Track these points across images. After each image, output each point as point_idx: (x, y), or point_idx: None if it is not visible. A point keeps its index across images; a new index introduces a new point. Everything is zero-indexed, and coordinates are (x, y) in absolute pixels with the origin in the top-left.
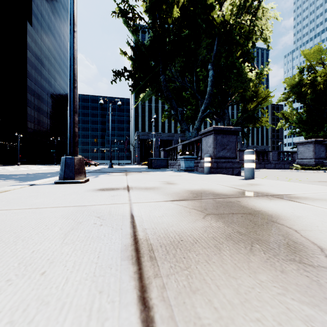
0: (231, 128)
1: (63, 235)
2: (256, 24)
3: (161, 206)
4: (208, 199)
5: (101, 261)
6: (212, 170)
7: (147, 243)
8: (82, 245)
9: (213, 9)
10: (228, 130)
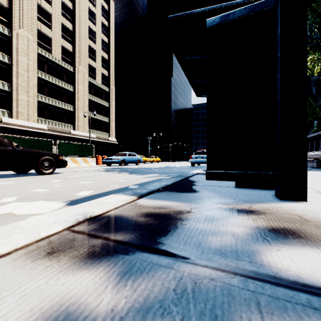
0: None
1: None
2: None
3: None
4: None
5: None
6: None
7: None
8: None
9: None
10: None
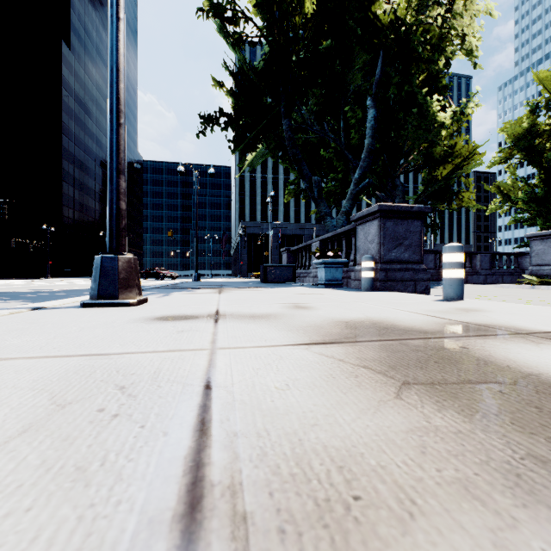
0: (412, 207)
1: None
2: (453, 26)
3: (282, 358)
4: (389, 340)
5: None
6: (376, 284)
7: (232, 511)
8: None
9: None
10: (406, 210)
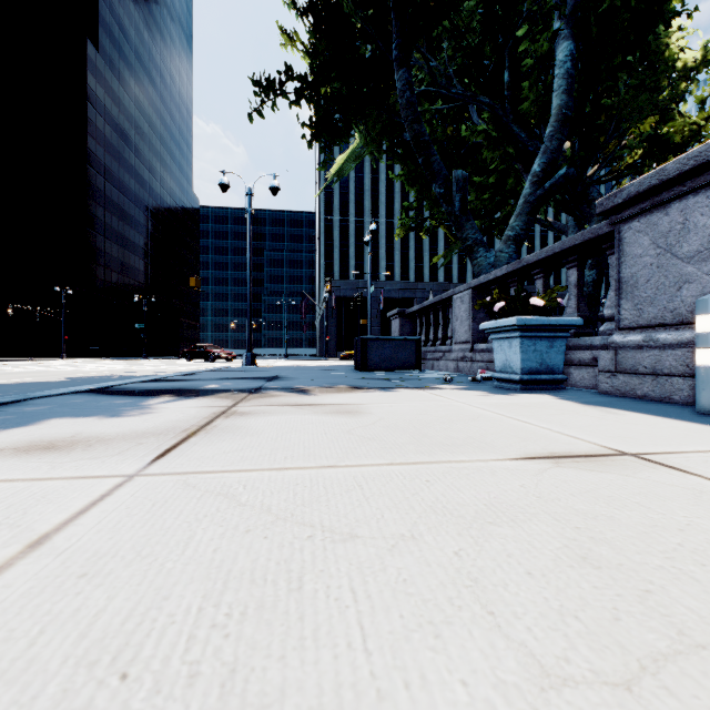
0: None
1: None
2: None
3: None
4: None
5: None
6: None
7: None
8: None
9: None
10: None
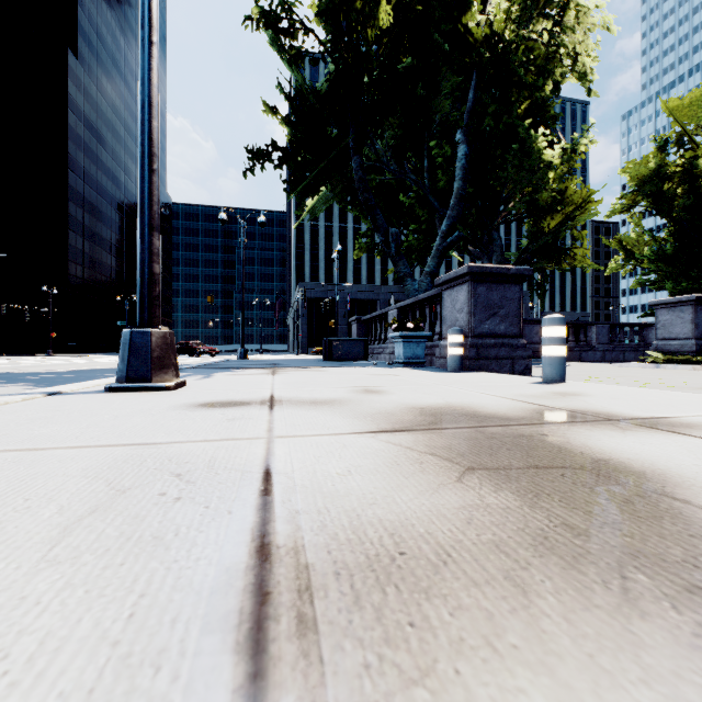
0: (510, 269)
1: (58, 532)
2: (563, 43)
3: (346, 446)
4: (465, 427)
5: (134, 637)
6: (466, 363)
7: (296, 562)
8: (97, 568)
9: (468, 9)
10: (501, 272)
